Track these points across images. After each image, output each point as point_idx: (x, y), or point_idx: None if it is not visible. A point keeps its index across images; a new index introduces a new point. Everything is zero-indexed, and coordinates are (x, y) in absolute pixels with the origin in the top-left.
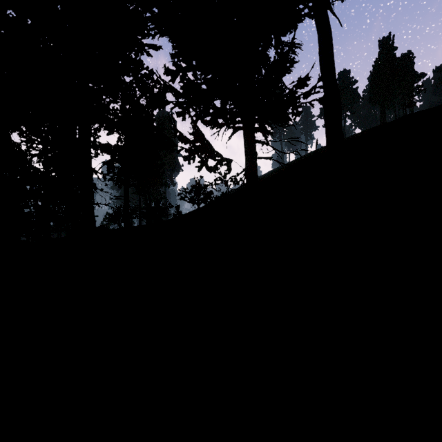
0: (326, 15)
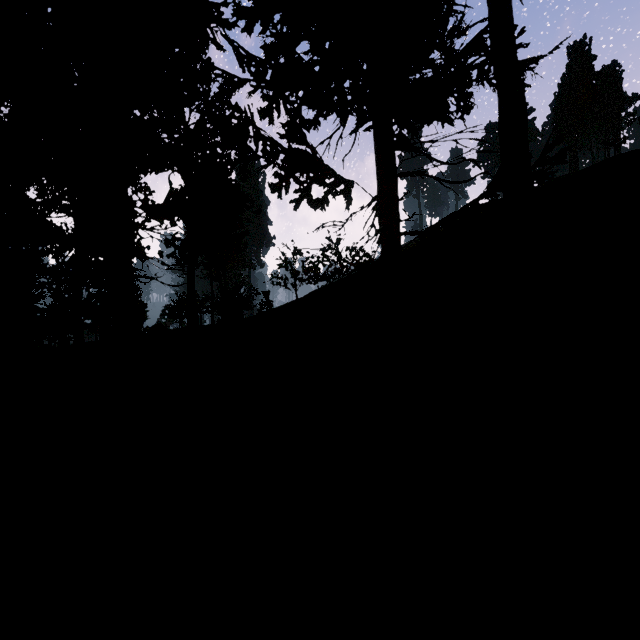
0: None
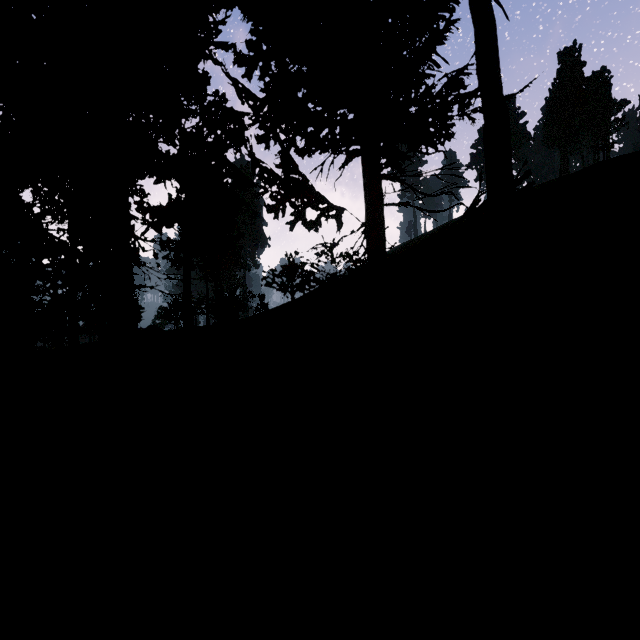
0: None
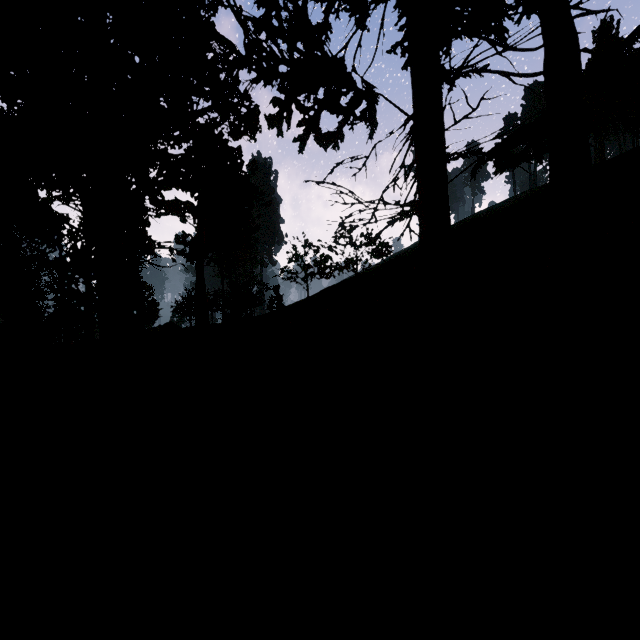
0: None
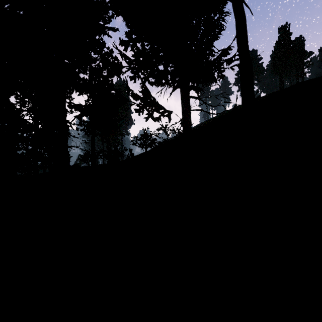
0: (241, 5)
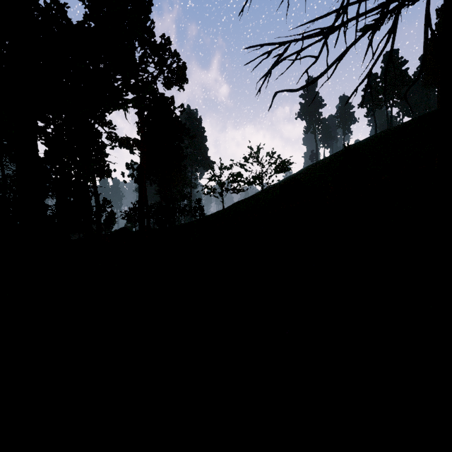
0: None
